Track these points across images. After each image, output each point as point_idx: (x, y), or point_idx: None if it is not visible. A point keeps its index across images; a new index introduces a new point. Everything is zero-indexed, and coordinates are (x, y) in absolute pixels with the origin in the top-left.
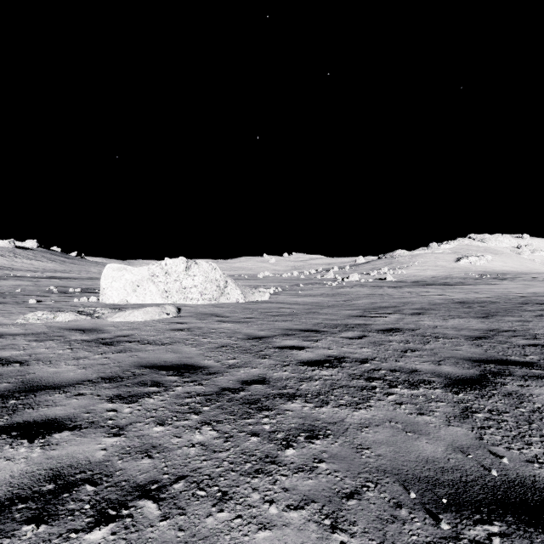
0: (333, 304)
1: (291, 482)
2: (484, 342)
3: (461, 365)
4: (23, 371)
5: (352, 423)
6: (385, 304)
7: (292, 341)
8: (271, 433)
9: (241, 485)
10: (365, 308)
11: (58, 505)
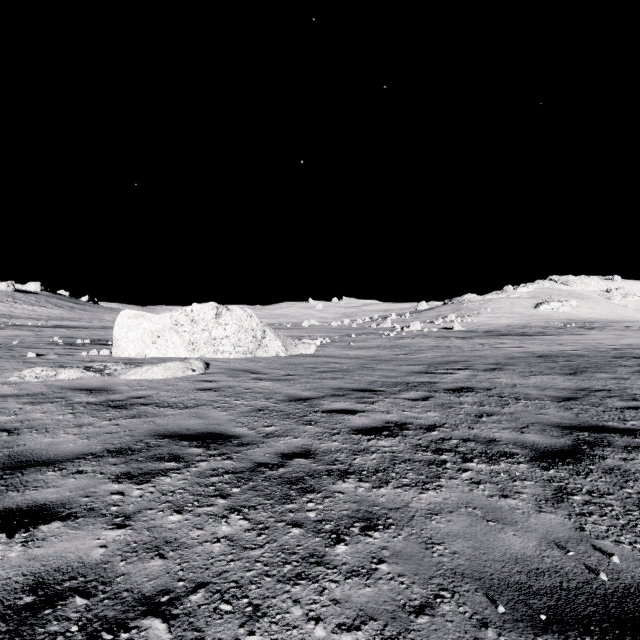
0: (391, 358)
1: (344, 591)
2: (575, 405)
3: (549, 432)
4: (11, 442)
5: (419, 509)
6: (453, 358)
7: (343, 403)
8: (317, 522)
9: (279, 596)
10: (429, 363)
11: (36, 626)
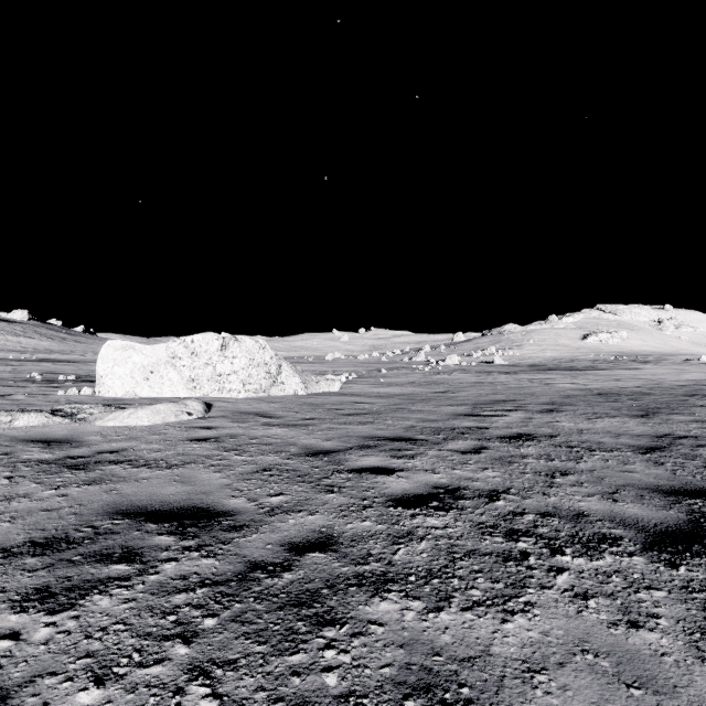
0: (429, 397)
1: None
2: (664, 457)
3: (650, 500)
4: None
5: (508, 660)
6: (500, 397)
7: (375, 458)
8: (340, 701)
9: None
10: (473, 403)
11: None
